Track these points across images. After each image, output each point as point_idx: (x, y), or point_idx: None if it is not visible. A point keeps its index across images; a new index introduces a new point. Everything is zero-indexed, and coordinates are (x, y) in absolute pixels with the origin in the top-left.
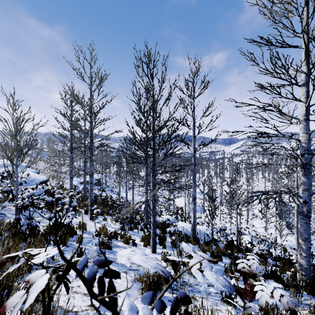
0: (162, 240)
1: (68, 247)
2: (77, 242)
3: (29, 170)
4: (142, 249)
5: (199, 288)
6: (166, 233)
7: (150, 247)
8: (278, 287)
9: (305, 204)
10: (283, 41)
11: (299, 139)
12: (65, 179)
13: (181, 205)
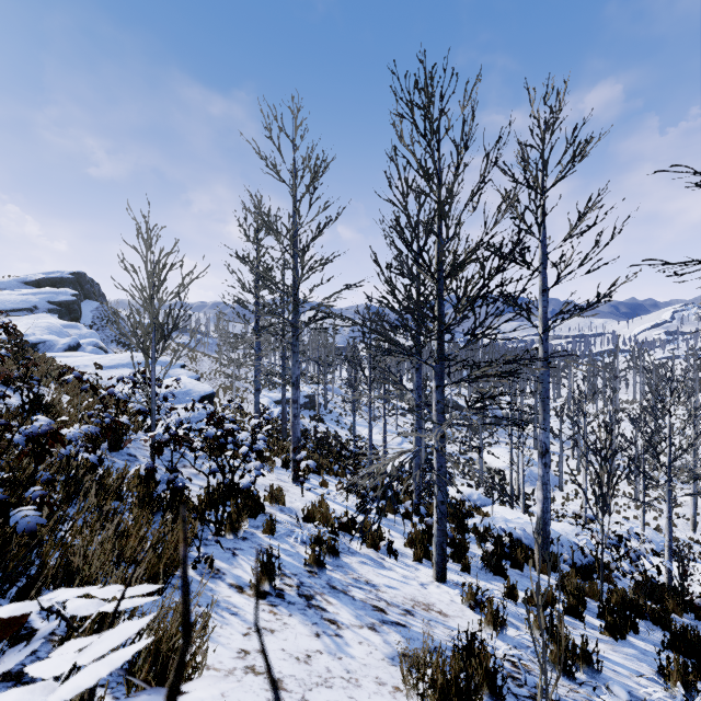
0: (459, 550)
1: (244, 542)
2: (264, 531)
3: (183, 373)
4: (412, 568)
5: None
6: (467, 530)
7: (430, 565)
8: None
9: None
10: None
11: None
12: (246, 393)
13: (499, 466)
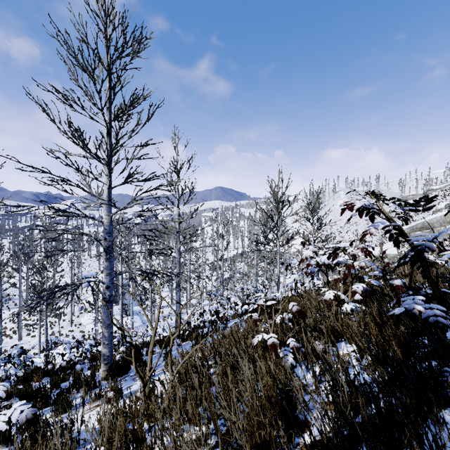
0: None
1: None
2: None
3: None
4: None
5: None
6: None
7: None
8: (24, 405)
9: (108, 289)
10: (84, 109)
11: (103, 221)
12: None
13: None
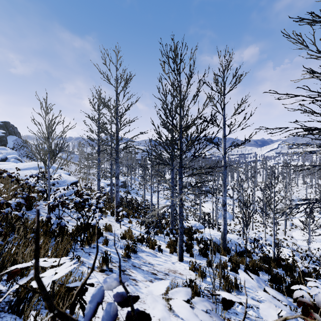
0: (189, 247)
1: (94, 249)
2: (103, 244)
3: (62, 172)
4: (169, 256)
5: (235, 309)
6: (193, 239)
7: (176, 255)
8: None
9: None
10: None
11: None
12: (93, 181)
13: (208, 211)
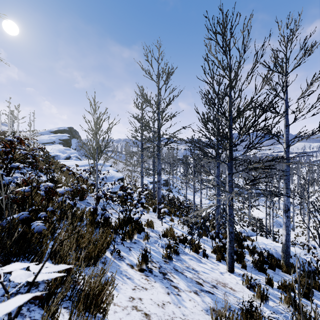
0: (240, 257)
1: (135, 244)
2: (144, 240)
3: (111, 169)
4: (215, 264)
5: None
6: (243, 247)
7: (224, 263)
8: None
9: None
10: None
11: None
12: (138, 178)
13: (259, 217)
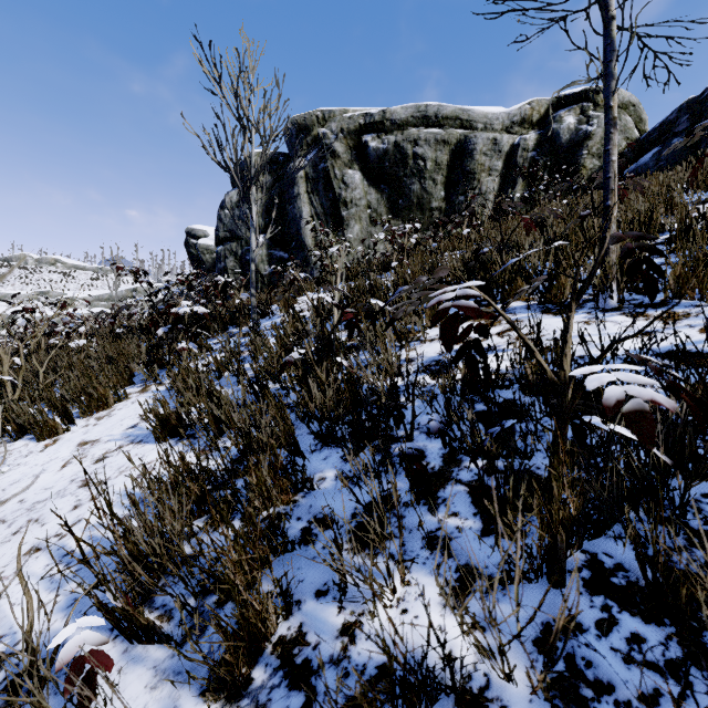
0: None
1: None
2: None
3: None
4: None
5: None
6: None
7: None
8: None
9: None
10: None
11: None
12: None
13: None
